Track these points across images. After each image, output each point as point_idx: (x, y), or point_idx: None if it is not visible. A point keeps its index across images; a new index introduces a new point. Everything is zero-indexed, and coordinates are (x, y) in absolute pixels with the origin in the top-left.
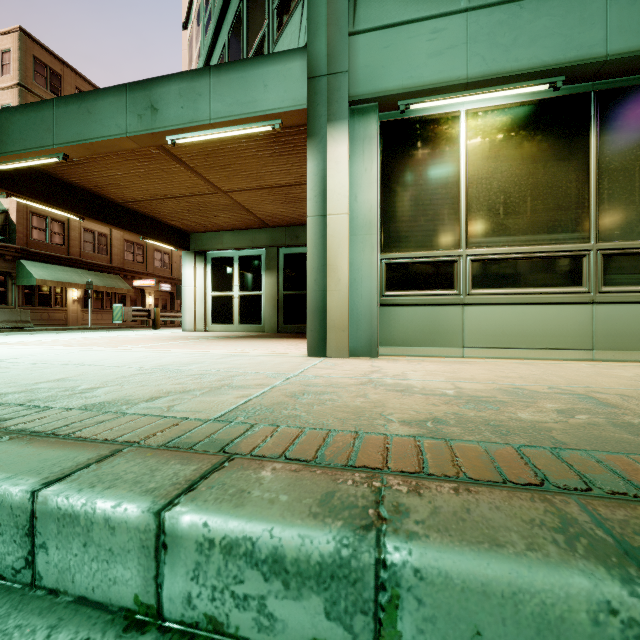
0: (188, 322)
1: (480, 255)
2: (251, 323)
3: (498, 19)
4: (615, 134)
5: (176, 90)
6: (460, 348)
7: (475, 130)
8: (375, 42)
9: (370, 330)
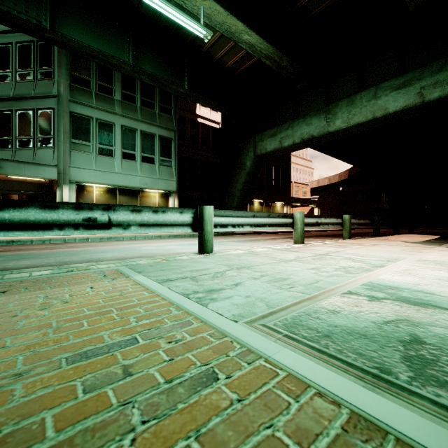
0: None
1: None
2: None
3: (101, 174)
4: (121, 196)
5: (11, 164)
6: None
7: (97, 190)
8: (76, 170)
9: None
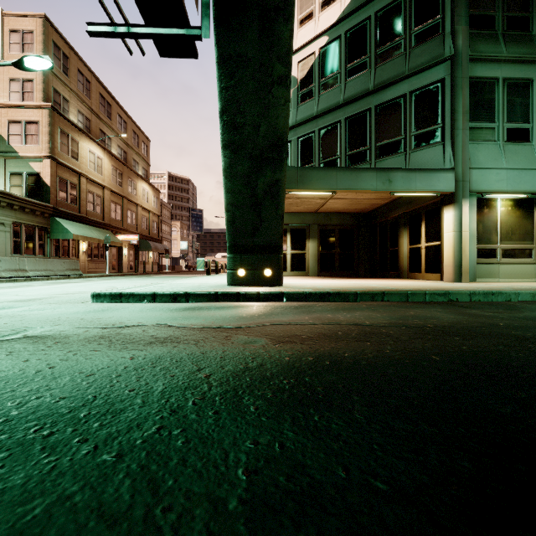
0: None
1: (504, 247)
2: (299, 270)
3: (515, 174)
4: None
5: (400, 175)
6: (498, 279)
7: (502, 205)
8: (478, 173)
9: (474, 273)
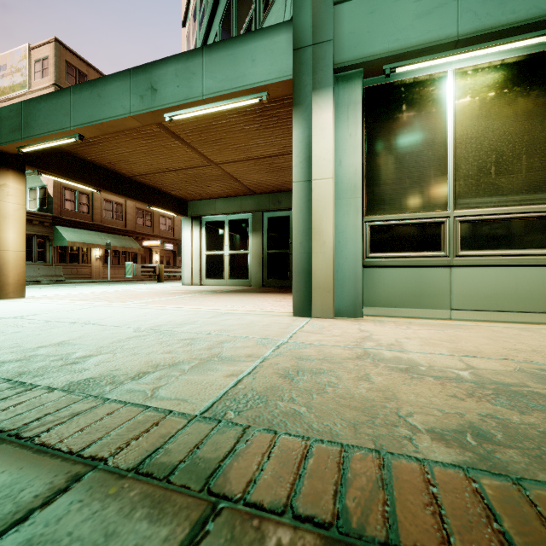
0: (186, 277)
1: (469, 216)
2: (239, 278)
3: None
4: None
5: (173, 71)
6: (447, 310)
7: (464, 89)
8: (360, 8)
9: (355, 291)
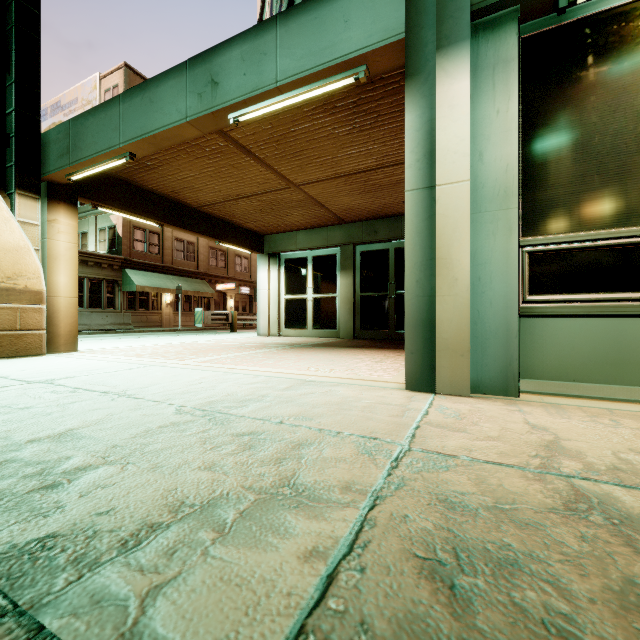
0: (262, 326)
1: None
2: (325, 328)
3: None
4: None
5: (238, 55)
6: None
7: None
8: None
9: (505, 355)
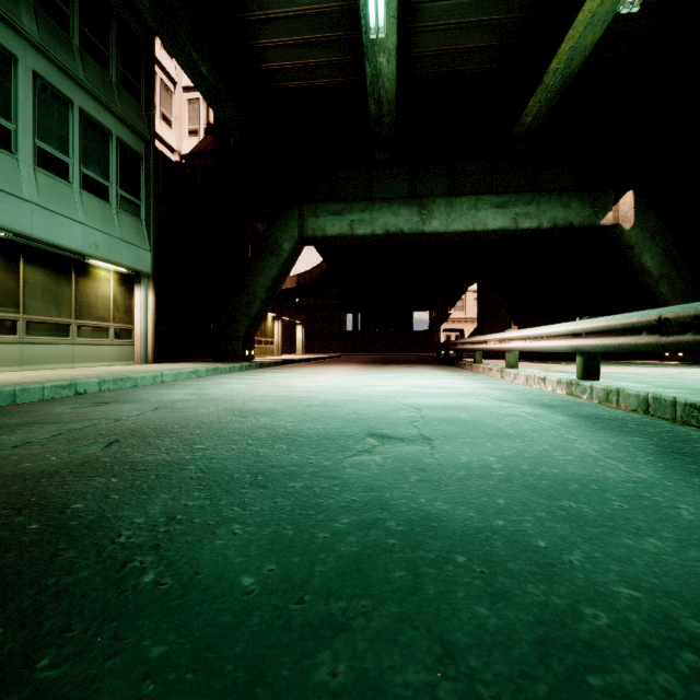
0: None
1: None
2: None
3: None
4: (31, 267)
5: None
6: None
7: None
8: None
9: None
